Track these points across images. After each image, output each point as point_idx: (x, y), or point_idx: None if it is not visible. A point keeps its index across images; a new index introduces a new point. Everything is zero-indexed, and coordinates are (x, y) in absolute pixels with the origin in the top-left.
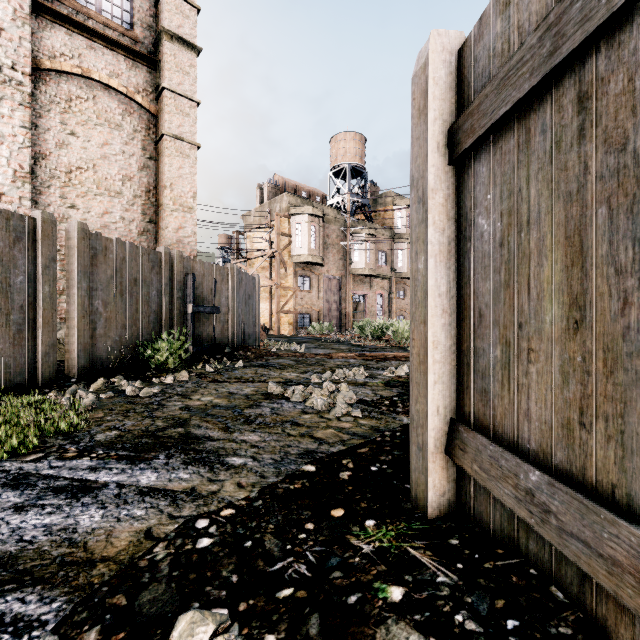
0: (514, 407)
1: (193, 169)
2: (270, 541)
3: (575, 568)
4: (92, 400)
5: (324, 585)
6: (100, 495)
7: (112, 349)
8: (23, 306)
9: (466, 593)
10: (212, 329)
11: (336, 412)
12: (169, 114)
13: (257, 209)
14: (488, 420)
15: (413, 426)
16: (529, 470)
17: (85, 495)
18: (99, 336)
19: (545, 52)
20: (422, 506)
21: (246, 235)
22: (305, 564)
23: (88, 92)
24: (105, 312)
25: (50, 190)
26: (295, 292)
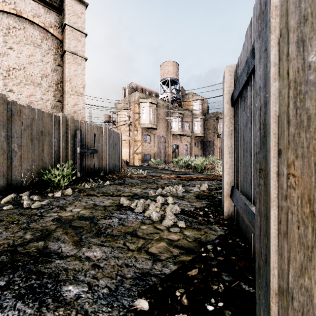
0: None
1: (83, 71)
2: None
3: None
4: None
5: None
6: None
7: (25, 174)
8: None
9: None
10: (93, 162)
11: (166, 223)
12: (69, 39)
13: (122, 100)
14: None
15: (292, 306)
16: None
17: None
18: (15, 166)
19: None
20: None
21: (117, 113)
22: None
23: (20, 25)
24: (19, 151)
25: None
26: (142, 143)
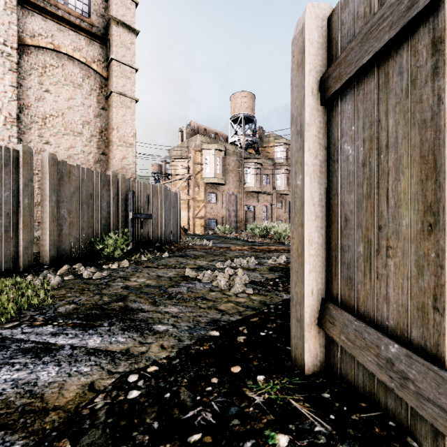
0: (375, 292)
1: (133, 116)
2: (184, 393)
3: (429, 425)
4: (57, 281)
5: (225, 431)
6: (57, 355)
7: (74, 244)
8: (9, 213)
9: (339, 442)
10: (146, 230)
11: (234, 290)
12: (116, 77)
13: (179, 145)
14: (352, 301)
15: (293, 304)
16: (389, 343)
17: (46, 355)
18: (65, 235)
19: (403, 8)
20: (300, 365)
21: (171, 164)
22: (211, 412)
23: (58, 61)
24: (69, 218)
25: (31, 131)
26: (205, 204)
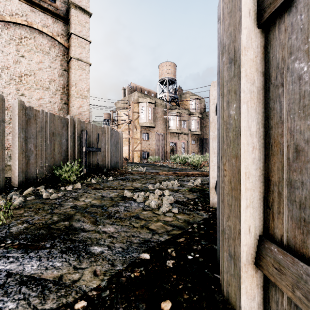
0: None
1: (87, 76)
2: None
3: None
4: (19, 202)
5: None
6: None
7: (39, 171)
8: None
9: None
10: (96, 159)
11: (163, 210)
12: (74, 47)
13: (122, 99)
14: (309, 249)
15: (225, 237)
16: None
17: None
18: (31, 164)
19: None
20: (234, 303)
21: (117, 112)
22: None
23: (31, 34)
24: (35, 150)
25: (10, 86)
26: (141, 141)
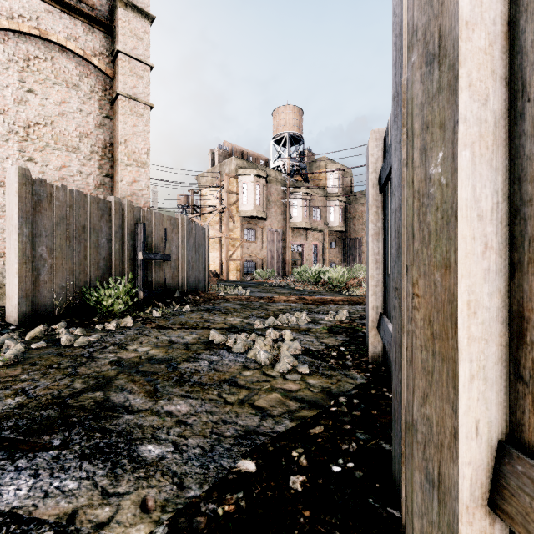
0: None
1: (146, 127)
2: None
3: None
4: (14, 353)
5: None
6: None
7: (58, 295)
8: None
9: None
10: (163, 275)
11: (281, 368)
12: (124, 76)
13: (209, 171)
14: None
15: (416, 439)
16: None
17: None
18: (43, 282)
19: None
20: None
21: (200, 193)
22: None
23: (46, 53)
24: (50, 258)
25: (8, 144)
26: (242, 242)
